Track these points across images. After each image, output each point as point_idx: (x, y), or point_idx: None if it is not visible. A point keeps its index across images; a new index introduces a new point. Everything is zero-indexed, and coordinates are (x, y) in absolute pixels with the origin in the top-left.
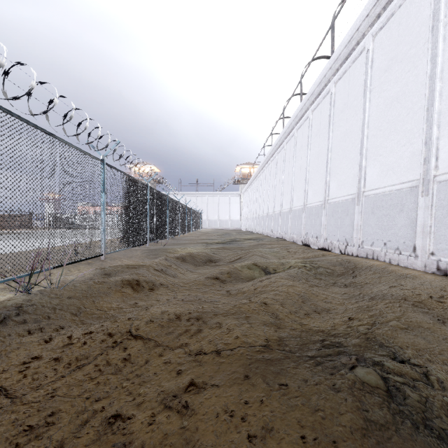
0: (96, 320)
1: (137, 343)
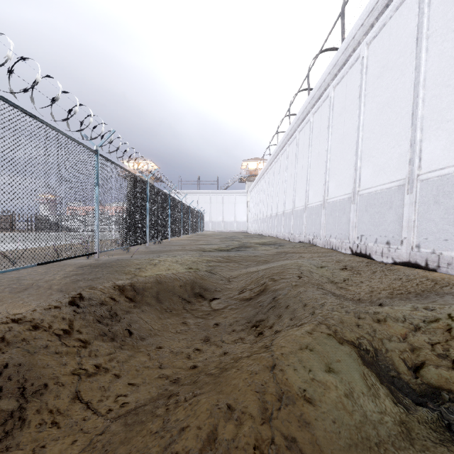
0: None
1: None
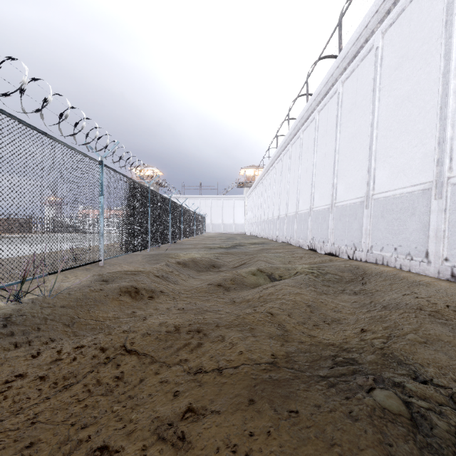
0: (90, 331)
1: (131, 359)
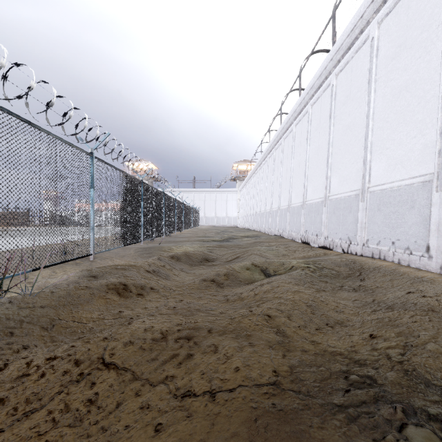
0: (70, 336)
1: (109, 375)
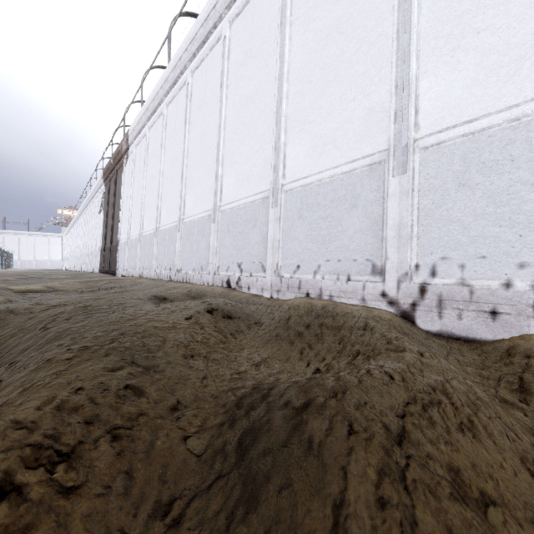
0: None
1: None
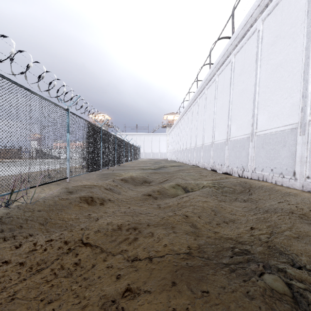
0: (58, 228)
1: (86, 250)
